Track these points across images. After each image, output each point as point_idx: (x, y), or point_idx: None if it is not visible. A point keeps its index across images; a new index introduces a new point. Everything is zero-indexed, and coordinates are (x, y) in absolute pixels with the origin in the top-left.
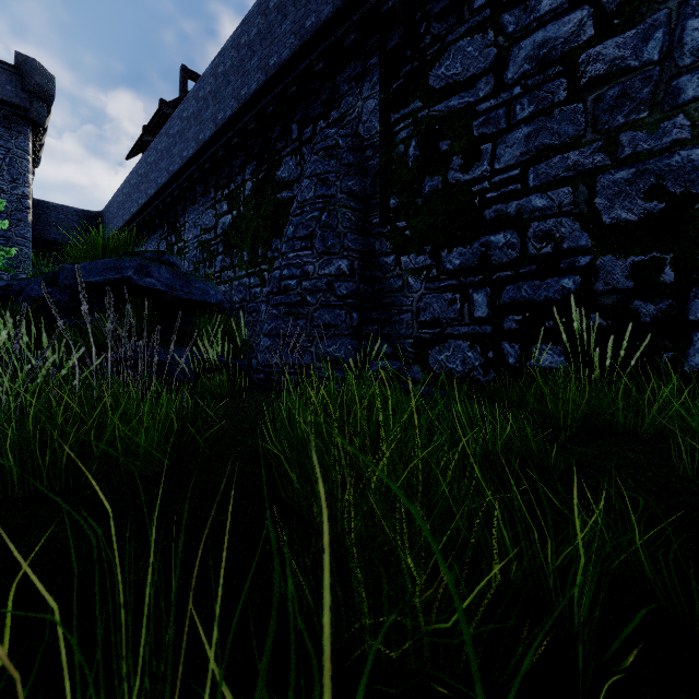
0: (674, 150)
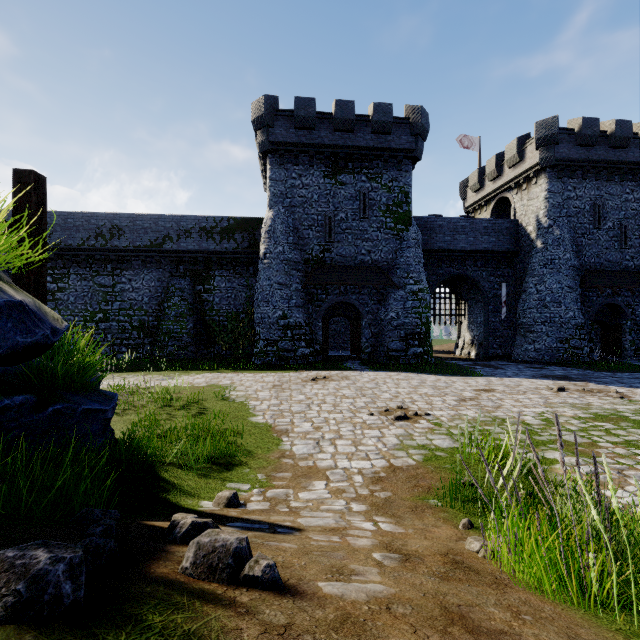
0: (69, 316)
